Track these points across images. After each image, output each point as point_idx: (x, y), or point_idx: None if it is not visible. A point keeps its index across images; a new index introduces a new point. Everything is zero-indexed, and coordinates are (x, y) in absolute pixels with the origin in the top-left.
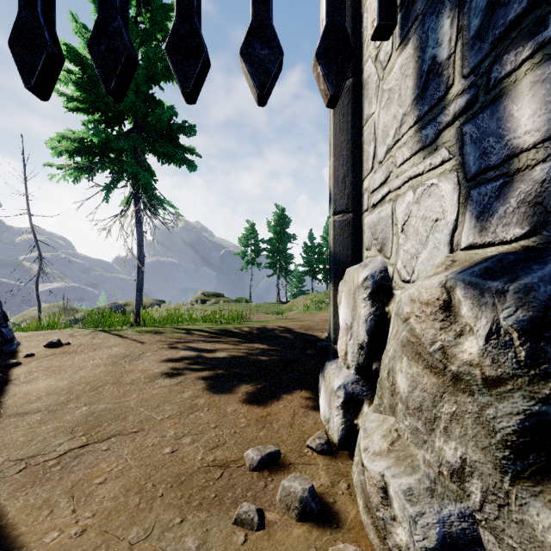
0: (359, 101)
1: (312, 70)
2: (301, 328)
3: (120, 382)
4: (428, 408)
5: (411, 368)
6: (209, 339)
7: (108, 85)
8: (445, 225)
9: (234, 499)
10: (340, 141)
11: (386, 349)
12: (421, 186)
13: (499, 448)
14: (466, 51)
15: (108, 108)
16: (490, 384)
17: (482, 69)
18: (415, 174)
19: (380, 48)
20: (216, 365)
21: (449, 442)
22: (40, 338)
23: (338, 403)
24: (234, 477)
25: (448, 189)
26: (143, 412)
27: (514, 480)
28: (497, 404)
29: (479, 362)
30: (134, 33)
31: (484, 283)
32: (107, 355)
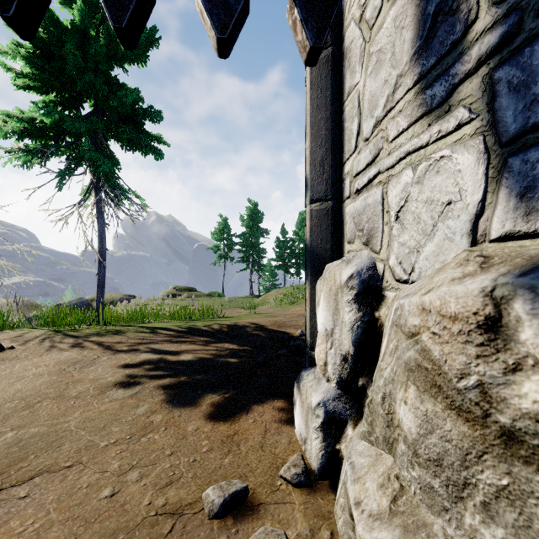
0: (339, 73)
1: (287, 16)
2: (274, 325)
3: (63, 396)
4: (453, 466)
5: (423, 403)
6: (175, 339)
7: (5, 10)
8: (463, 209)
9: None
10: (318, 119)
11: (380, 366)
12: (425, 161)
13: None
14: None
15: (64, 88)
16: None
17: None
18: (415, 147)
19: (367, 5)
20: (180, 370)
21: (493, 527)
22: None
23: (317, 423)
24: (188, 530)
25: (468, 161)
26: (84, 437)
27: None
28: None
29: None
30: (93, 7)
31: None
32: (54, 362)
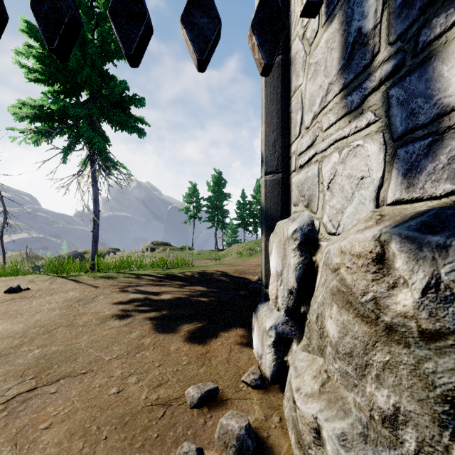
0: (287, 75)
1: (248, 40)
2: (236, 272)
3: (73, 325)
4: (359, 355)
5: (341, 315)
6: (156, 283)
7: (51, 44)
8: (371, 183)
9: (175, 439)
10: (271, 110)
11: (315, 295)
12: (346, 147)
13: (439, 403)
14: (392, 19)
15: (66, 81)
16: (427, 337)
17: (409, 34)
18: (340, 137)
19: (307, 27)
20: (162, 306)
21: (382, 390)
22: (1, 284)
23: (270, 342)
24: (176, 415)
25: (373, 149)
26: (92, 353)
27: (454, 436)
28: (436, 358)
29: (414, 315)
30: (90, 15)
31: (423, 237)
32: (63, 299)
